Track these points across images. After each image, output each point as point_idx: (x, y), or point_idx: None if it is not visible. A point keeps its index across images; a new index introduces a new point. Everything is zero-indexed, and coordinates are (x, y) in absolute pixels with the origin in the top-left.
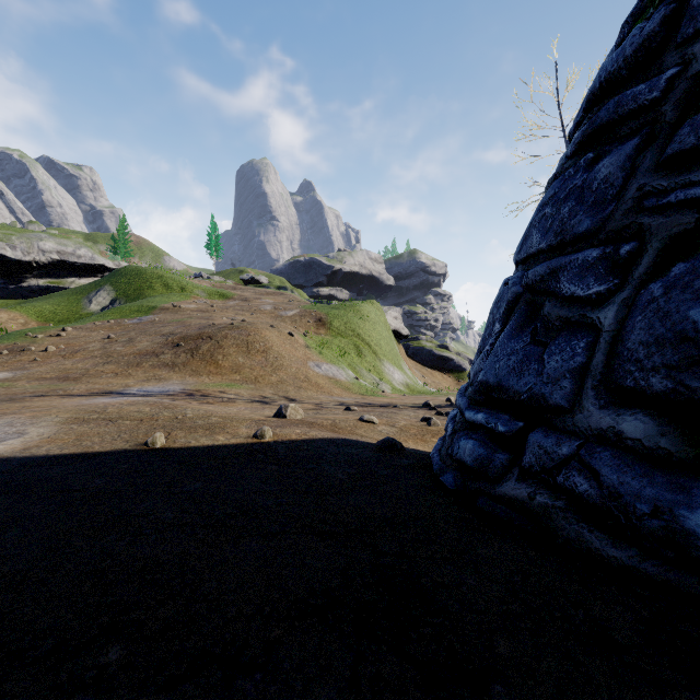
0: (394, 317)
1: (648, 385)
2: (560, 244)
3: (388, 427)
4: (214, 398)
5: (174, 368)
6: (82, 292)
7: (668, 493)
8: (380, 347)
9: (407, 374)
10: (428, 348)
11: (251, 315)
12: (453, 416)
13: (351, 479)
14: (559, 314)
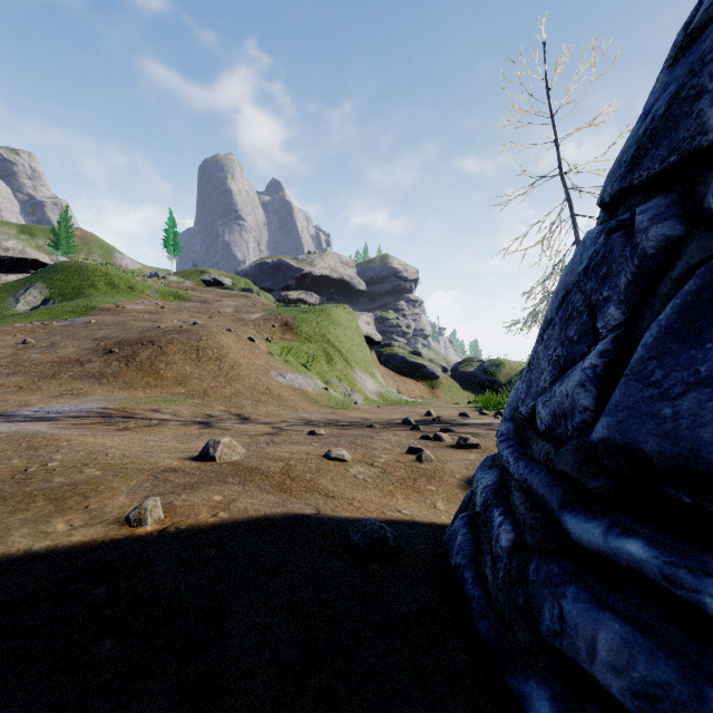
0: (366, 322)
1: None
2: None
3: (365, 466)
4: (139, 420)
5: (101, 379)
6: (7, 290)
7: None
8: (351, 353)
9: (380, 382)
10: (401, 355)
11: (208, 318)
12: (494, 487)
13: (286, 706)
14: None
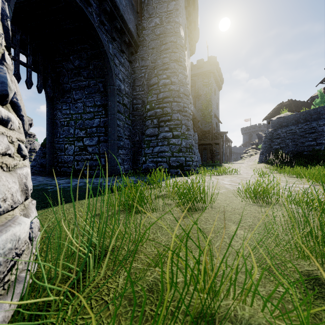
0: None
1: (39, 164)
2: (37, 155)
3: None
4: None
5: None
6: None
7: (40, 169)
8: None
9: None
10: None
11: None
12: None
13: None
14: (36, 160)
